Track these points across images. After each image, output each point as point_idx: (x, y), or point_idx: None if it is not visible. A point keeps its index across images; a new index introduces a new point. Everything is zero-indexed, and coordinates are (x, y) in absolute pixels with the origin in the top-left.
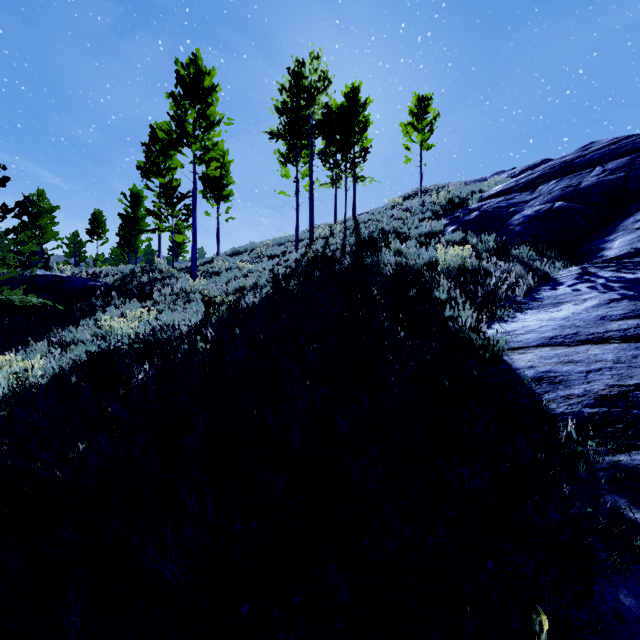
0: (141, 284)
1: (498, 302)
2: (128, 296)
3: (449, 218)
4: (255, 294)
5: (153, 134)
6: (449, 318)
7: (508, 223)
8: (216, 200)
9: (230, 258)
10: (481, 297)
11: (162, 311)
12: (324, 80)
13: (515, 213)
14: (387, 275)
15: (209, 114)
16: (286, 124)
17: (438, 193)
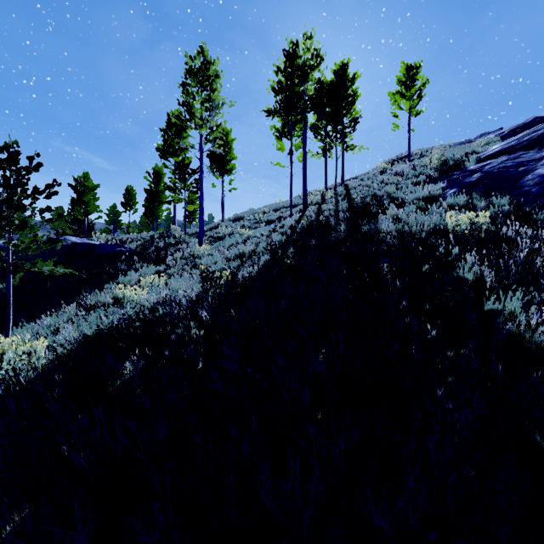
0: (158, 249)
1: (540, 282)
2: (147, 260)
3: (446, 181)
4: (253, 264)
5: (169, 121)
6: (490, 310)
7: (520, 184)
8: (221, 174)
9: (232, 224)
10: (513, 274)
11: (172, 275)
12: (317, 57)
13: (526, 172)
14: (390, 245)
15: (213, 98)
16: (281, 102)
17: (422, 157)
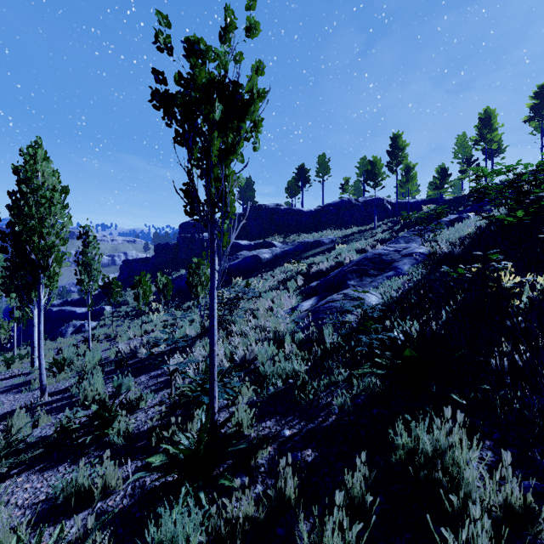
0: None
1: None
2: None
3: None
4: None
5: (459, 138)
6: None
7: None
8: (492, 157)
9: None
10: None
11: None
12: None
13: None
14: None
15: (493, 128)
16: (534, 113)
17: None
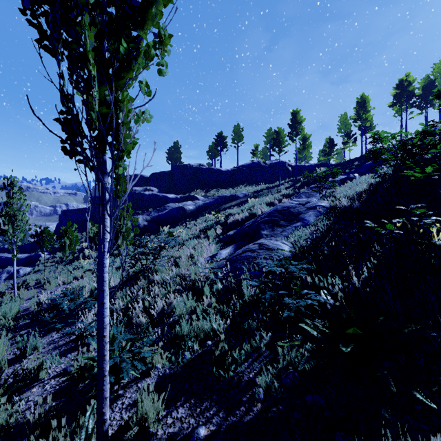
0: None
1: None
2: None
3: None
4: None
5: (342, 117)
6: None
7: None
8: (365, 132)
9: None
10: None
11: None
12: (410, 83)
13: None
14: None
15: (367, 110)
16: (396, 100)
17: None
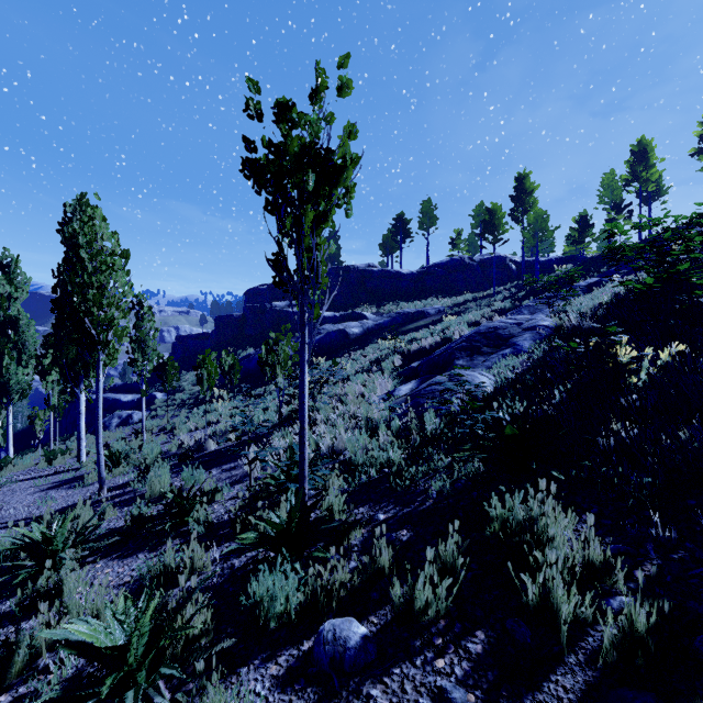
0: None
1: None
2: None
3: None
4: None
5: (606, 178)
6: None
7: None
8: (649, 201)
9: None
10: None
11: None
12: None
13: None
14: None
15: (649, 164)
16: None
17: None
